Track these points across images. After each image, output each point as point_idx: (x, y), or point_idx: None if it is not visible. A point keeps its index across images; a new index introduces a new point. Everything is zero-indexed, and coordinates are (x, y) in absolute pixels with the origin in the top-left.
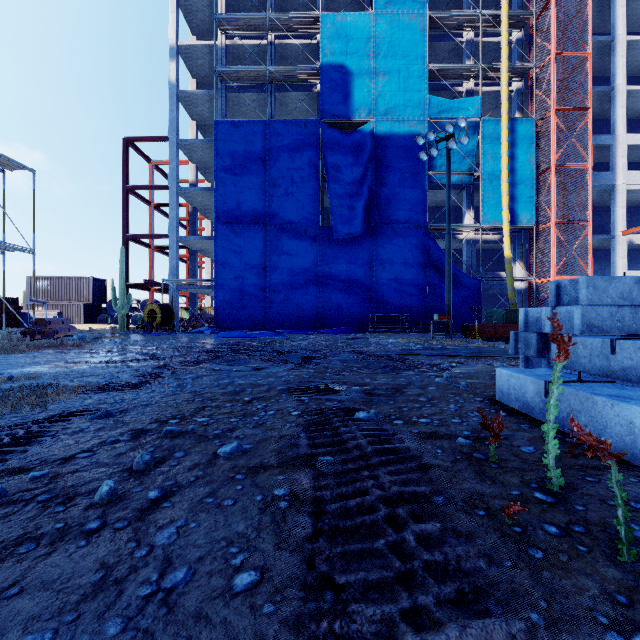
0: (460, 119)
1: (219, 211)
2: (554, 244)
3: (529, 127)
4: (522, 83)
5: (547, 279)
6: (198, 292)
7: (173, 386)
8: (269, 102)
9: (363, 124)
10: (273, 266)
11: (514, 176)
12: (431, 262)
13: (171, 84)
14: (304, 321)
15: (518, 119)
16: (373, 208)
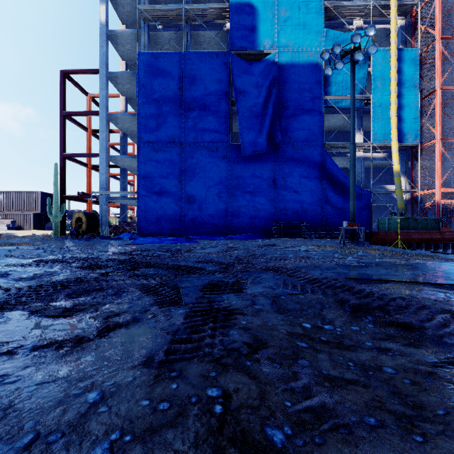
0: (369, 28)
1: (141, 131)
2: (439, 159)
3: (414, 56)
4: (405, 20)
5: (431, 190)
6: (127, 203)
7: None
8: (185, 39)
9: (267, 56)
10: (188, 180)
11: (401, 100)
12: (327, 176)
13: (101, 24)
14: (215, 228)
15: (404, 49)
16: (276, 128)
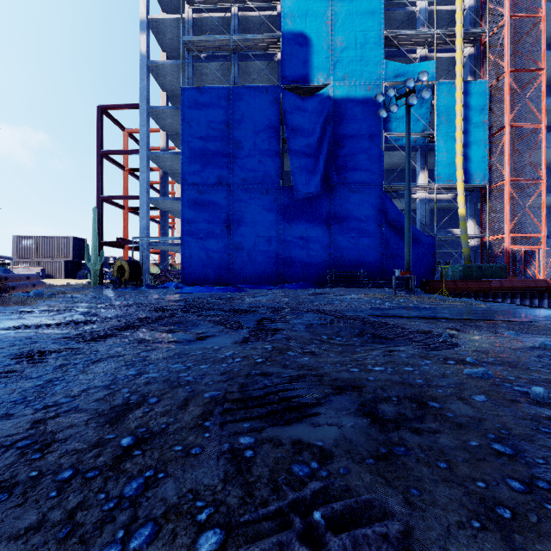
0: (422, 73)
1: (185, 173)
2: (508, 202)
3: (482, 89)
4: (474, 48)
5: (500, 236)
6: (168, 250)
7: (32, 387)
8: (233, 70)
9: (321, 89)
10: (236, 224)
11: (468, 137)
12: (387, 220)
13: (141, 55)
14: (265, 276)
15: (471, 82)
16: (331, 168)
